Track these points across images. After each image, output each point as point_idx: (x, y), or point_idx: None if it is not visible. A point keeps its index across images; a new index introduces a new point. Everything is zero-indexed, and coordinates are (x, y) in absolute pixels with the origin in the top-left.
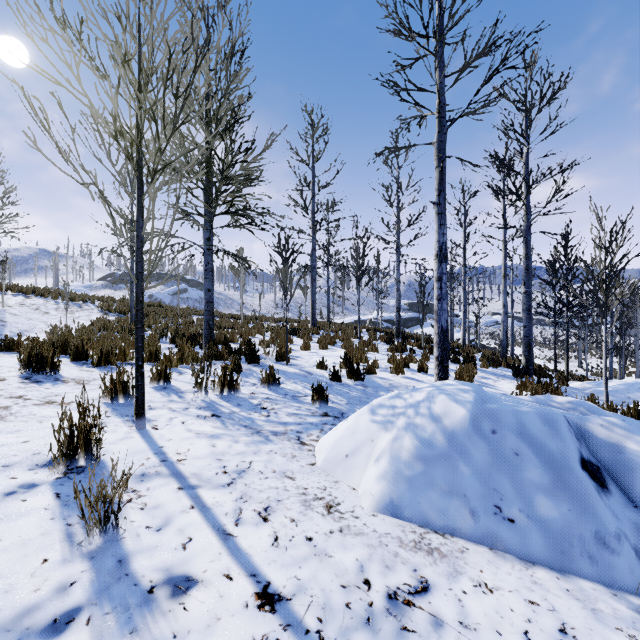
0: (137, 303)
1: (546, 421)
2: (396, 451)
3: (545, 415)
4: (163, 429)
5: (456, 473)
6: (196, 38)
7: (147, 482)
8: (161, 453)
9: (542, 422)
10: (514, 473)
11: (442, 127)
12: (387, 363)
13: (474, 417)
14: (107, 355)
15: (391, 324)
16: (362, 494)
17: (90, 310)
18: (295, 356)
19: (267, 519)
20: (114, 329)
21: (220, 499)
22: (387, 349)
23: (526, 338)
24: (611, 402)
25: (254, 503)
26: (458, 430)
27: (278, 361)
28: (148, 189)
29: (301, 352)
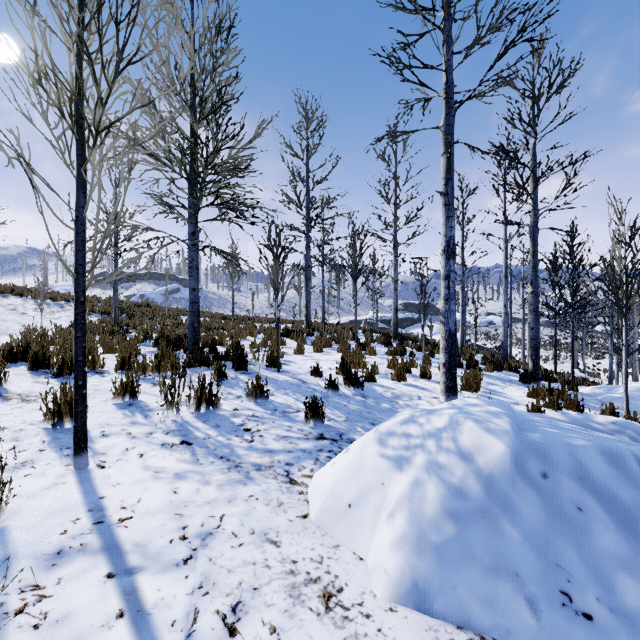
0: (76, 304)
1: (611, 460)
2: (416, 503)
3: (608, 451)
4: (112, 467)
5: (501, 538)
6: (179, 13)
7: (61, 567)
8: (98, 509)
9: (606, 461)
10: (580, 538)
11: (450, 109)
12: (387, 368)
13: (516, 454)
14: (70, 363)
15: (386, 324)
16: (373, 570)
17: (72, 310)
18: (288, 361)
19: (235, 630)
20: (95, 331)
21: (168, 592)
22: (385, 352)
23: (533, 341)
24: (635, 413)
25: (218, 596)
26: (497, 473)
27: (269, 367)
28: (90, 156)
29: (294, 356)
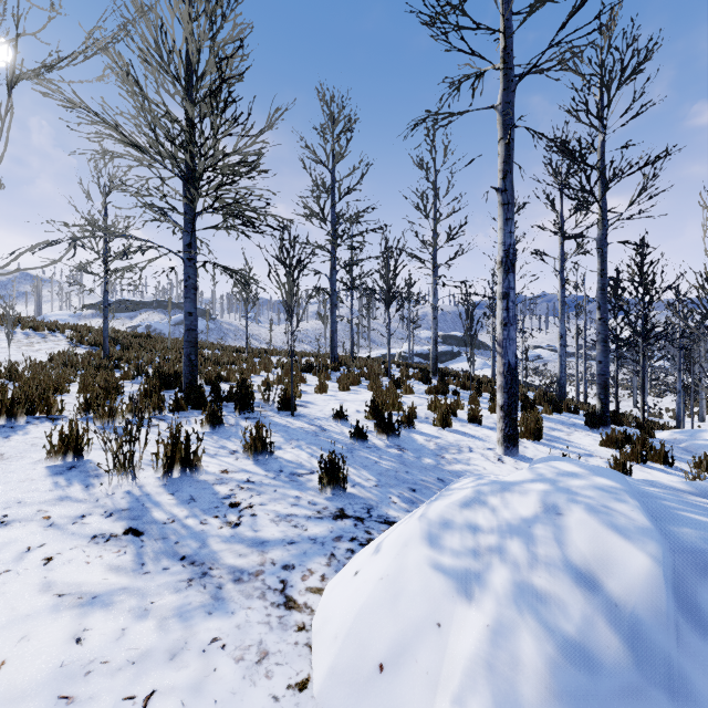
0: None
1: None
2: (504, 677)
3: None
4: None
5: None
6: None
7: None
8: None
9: None
10: None
11: (509, 82)
12: (427, 410)
13: (673, 575)
14: (10, 407)
15: (423, 359)
16: None
17: (56, 342)
18: (306, 401)
19: None
20: (79, 365)
21: None
22: (424, 390)
23: (602, 377)
24: None
25: None
26: (647, 615)
27: (281, 410)
28: None
29: (315, 395)
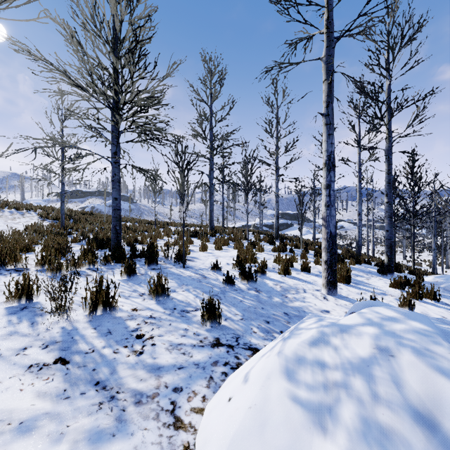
0: None
1: None
2: None
3: None
4: None
5: None
6: None
7: None
8: None
9: None
10: None
11: (330, 41)
12: (273, 263)
13: None
14: None
15: (268, 228)
16: None
17: (31, 217)
18: (193, 257)
19: None
20: (45, 233)
21: None
22: (271, 249)
23: (388, 240)
24: None
25: None
26: None
27: (176, 263)
28: None
29: (199, 253)
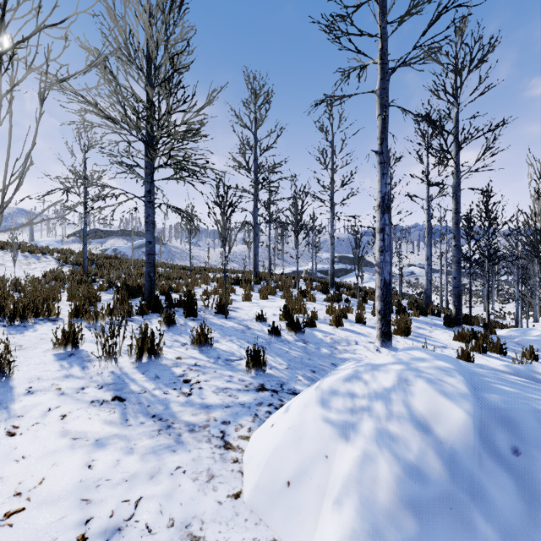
0: None
1: None
2: (367, 487)
3: None
4: (23, 434)
5: (474, 539)
6: None
7: None
8: None
9: None
10: None
11: (384, 74)
12: (325, 314)
13: (479, 424)
14: (22, 312)
15: (324, 274)
16: None
17: (47, 262)
18: (235, 307)
19: None
20: (66, 280)
21: None
22: (324, 299)
23: (456, 289)
24: None
25: None
26: (460, 448)
27: (217, 313)
28: None
29: (242, 303)
